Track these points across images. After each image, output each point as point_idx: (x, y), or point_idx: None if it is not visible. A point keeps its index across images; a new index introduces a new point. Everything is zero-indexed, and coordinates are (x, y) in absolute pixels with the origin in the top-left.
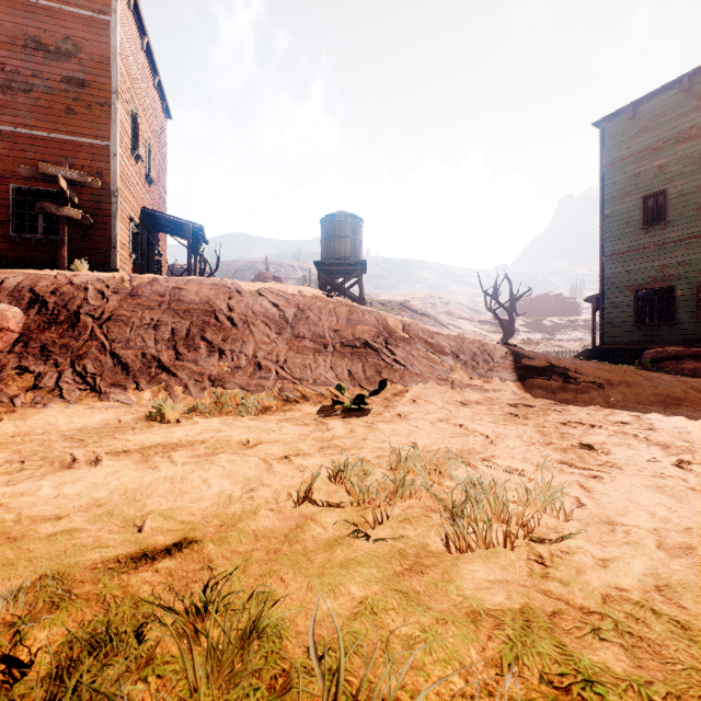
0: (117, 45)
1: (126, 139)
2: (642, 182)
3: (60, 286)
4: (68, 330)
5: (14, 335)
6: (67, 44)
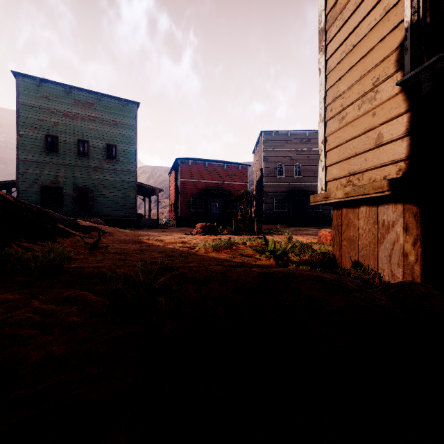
0: None
1: None
2: (45, 126)
3: None
4: None
5: None
6: None
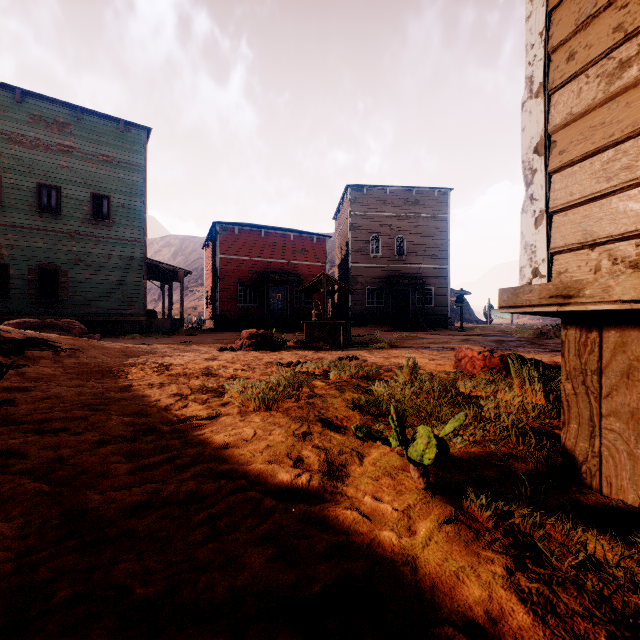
0: None
1: None
2: None
3: None
4: None
5: None
6: None
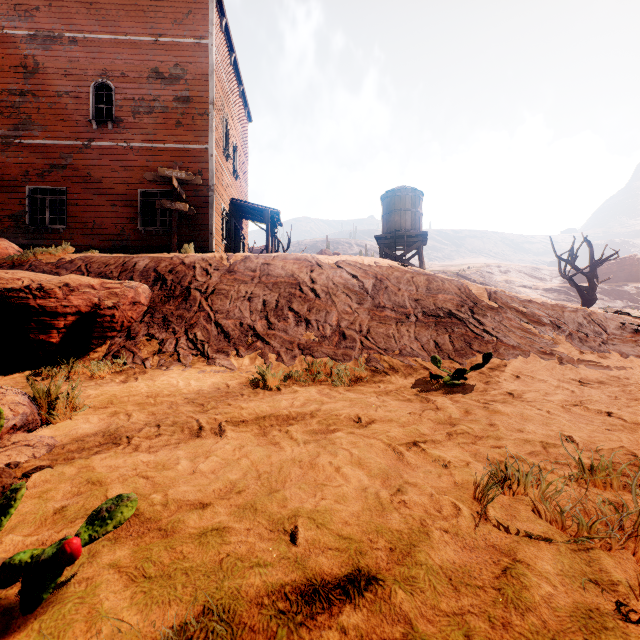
0: (213, 63)
1: (219, 142)
2: None
3: (175, 266)
4: (182, 303)
5: (144, 308)
6: (177, 69)
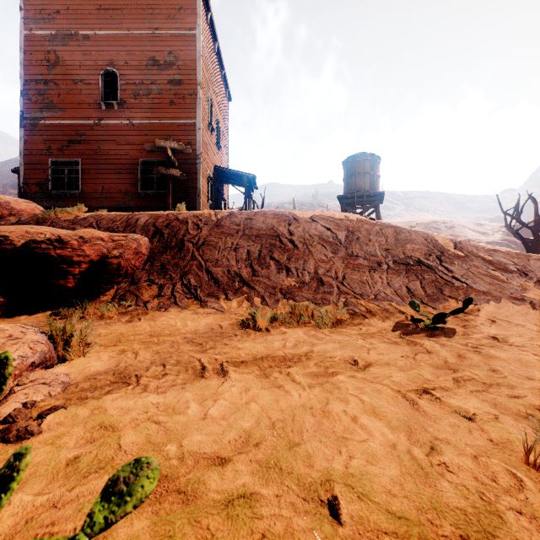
0: (200, 50)
1: (205, 117)
2: None
3: (171, 221)
4: (177, 253)
5: (145, 257)
6: (170, 57)
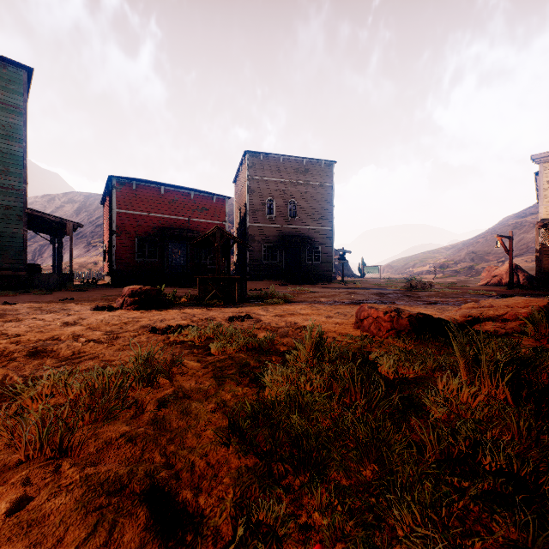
0: None
1: None
2: None
3: None
4: None
5: None
6: None
